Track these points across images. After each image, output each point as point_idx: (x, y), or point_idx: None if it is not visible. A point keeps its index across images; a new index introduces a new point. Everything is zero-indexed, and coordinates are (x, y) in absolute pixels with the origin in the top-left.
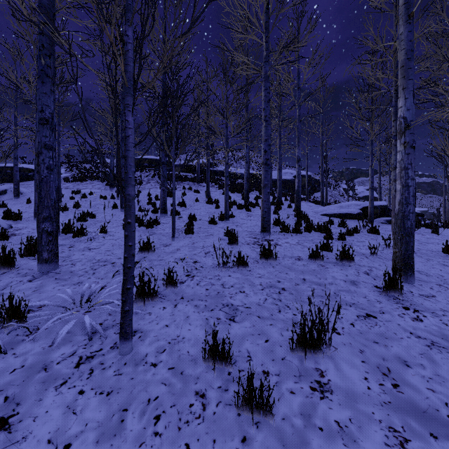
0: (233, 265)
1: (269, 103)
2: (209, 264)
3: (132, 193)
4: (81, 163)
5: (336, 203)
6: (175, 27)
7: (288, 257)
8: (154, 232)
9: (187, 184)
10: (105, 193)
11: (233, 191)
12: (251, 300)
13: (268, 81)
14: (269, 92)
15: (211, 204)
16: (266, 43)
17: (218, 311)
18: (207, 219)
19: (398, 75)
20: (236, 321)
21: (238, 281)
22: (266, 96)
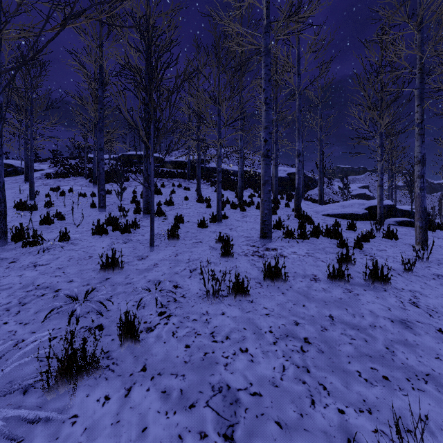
0: (228, 293)
1: (270, 82)
2: (194, 291)
3: None
4: (67, 159)
5: (330, 201)
6: None
7: (300, 277)
8: (130, 239)
9: (177, 181)
10: (87, 191)
11: (226, 189)
12: (260, 372)
13: (269, 56)
14: (270, 69)
15: (202, 203)
16: (267, 9)
17: (203, 408)
18: (196, 220)
19: (423, 51)
20: None
21: (237, 325)
22: (266, 74)
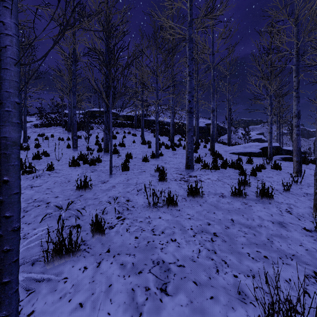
0: (163, 204)
1: (192, 61)
2: (140, 203)
3: (13, 135)
4: (49, 114)
5: (236, 143)
6: (115, 2)
7: (213, 194)
8: (95, 169)
9: (127, 129)
10: (63, 136)
11: (162, 135)
12: (184, 253)
13: (191, 42)
14: (192, 51)
15: (145, 145)
16: (190, 10)
17: (147, 273)
18: (141, 157)
19: (298, 39)
20: (168, 293)
21: (169, 225)
22: (190, 55)
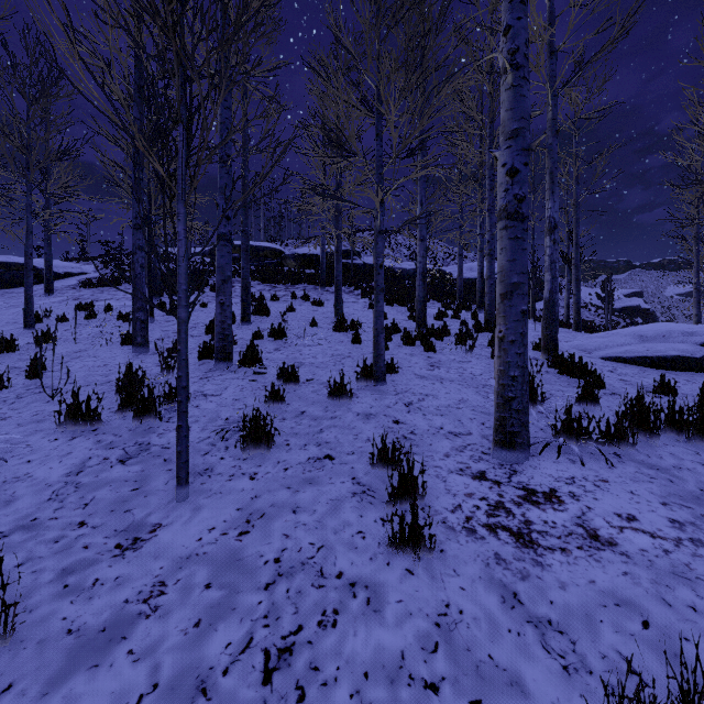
0: None
1: (524, 7)
2: None
3: None
4: (129, 256)
5: None
6: None
7: None
8: (147, 442)
9: (303, 288)
10: None
11: (391, 302)
12: None
13: None
14: None
15: (344, 332)
16: None
17: None
18: (327, 377)
19: None
20: None
21: None
22: None
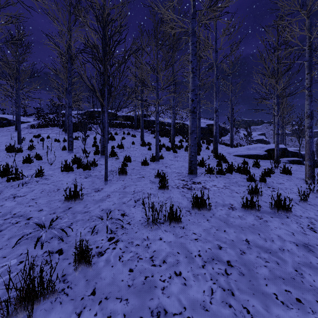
0: (164, 220)
1: (195, 56)
2: (137, 219)
3: None
4: (47, 114)
5: (238, 144)
6: None
7: (220, 206)
8: (90, 174)
9: (127, 130)
10: (60, 137)
11: (162, 136)
12: (192, 296)
13: (195, 36)
14: (195, 46)
15: (144, 146)
16: (193, 1)
17: None
18: (140, 160)
19: (311, 32)
20: None
21: (172, 250)
22: (193, 50)
